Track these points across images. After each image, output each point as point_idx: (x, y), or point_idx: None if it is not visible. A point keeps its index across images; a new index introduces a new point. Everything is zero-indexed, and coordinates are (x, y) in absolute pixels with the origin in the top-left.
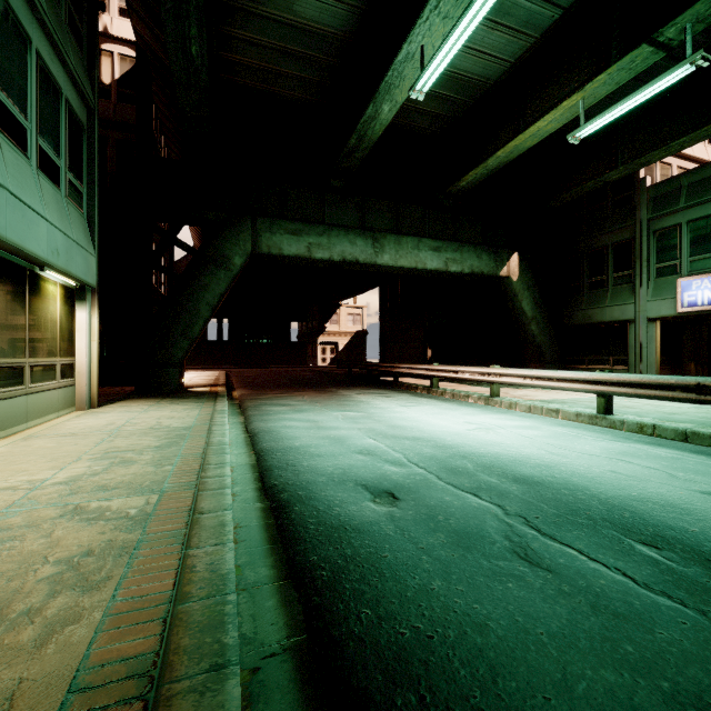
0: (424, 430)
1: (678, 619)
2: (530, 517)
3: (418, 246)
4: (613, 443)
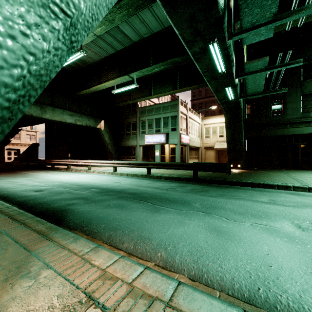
0: (58, 179)
1: (88, 193)
2: (75, 189)
3: (63, 112)
4: (110, 177)
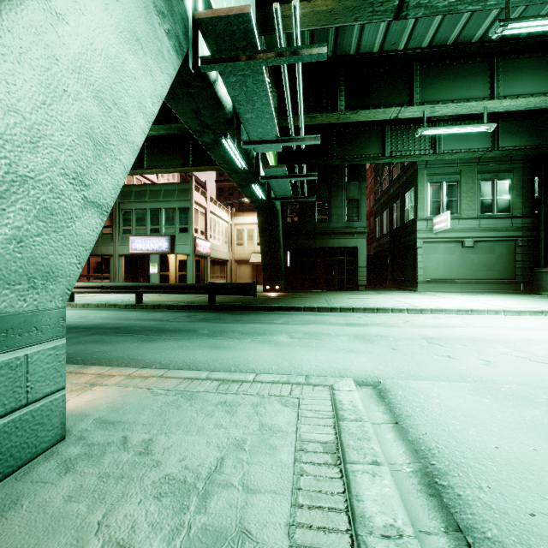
0: None
1: None
2: None
3: None
4: None
